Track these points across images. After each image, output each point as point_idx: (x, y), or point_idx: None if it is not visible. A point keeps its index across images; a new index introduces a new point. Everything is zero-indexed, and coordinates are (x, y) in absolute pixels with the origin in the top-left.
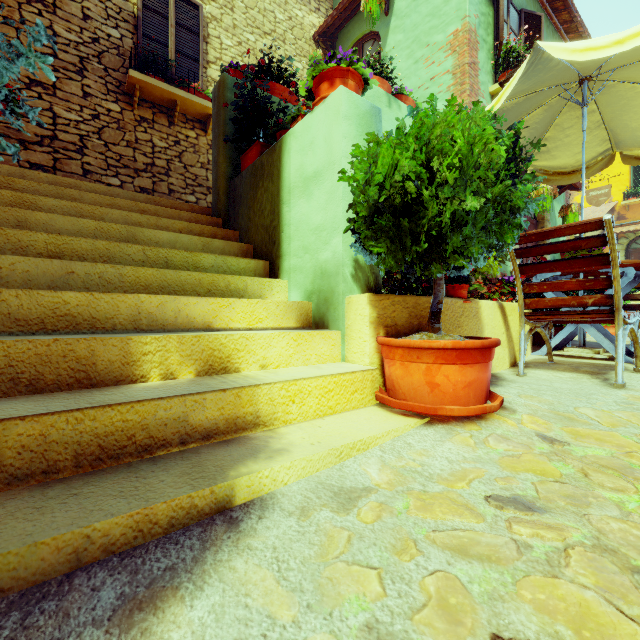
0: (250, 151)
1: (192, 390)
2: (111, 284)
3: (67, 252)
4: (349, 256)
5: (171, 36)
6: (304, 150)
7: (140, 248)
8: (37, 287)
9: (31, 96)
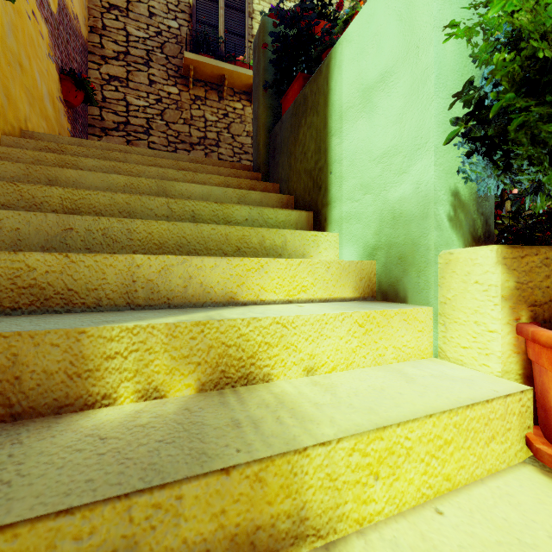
0: (291, 89)
1: (157, 466)
2: (117, 243)
3: (84, 208)
4: (445, 187)
5: (220, 17)
6: (363, 51)
7: (164, 201)
8: (28, 248)
9: (110, 90)
